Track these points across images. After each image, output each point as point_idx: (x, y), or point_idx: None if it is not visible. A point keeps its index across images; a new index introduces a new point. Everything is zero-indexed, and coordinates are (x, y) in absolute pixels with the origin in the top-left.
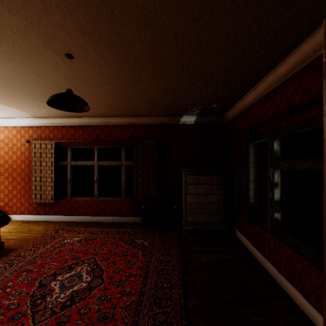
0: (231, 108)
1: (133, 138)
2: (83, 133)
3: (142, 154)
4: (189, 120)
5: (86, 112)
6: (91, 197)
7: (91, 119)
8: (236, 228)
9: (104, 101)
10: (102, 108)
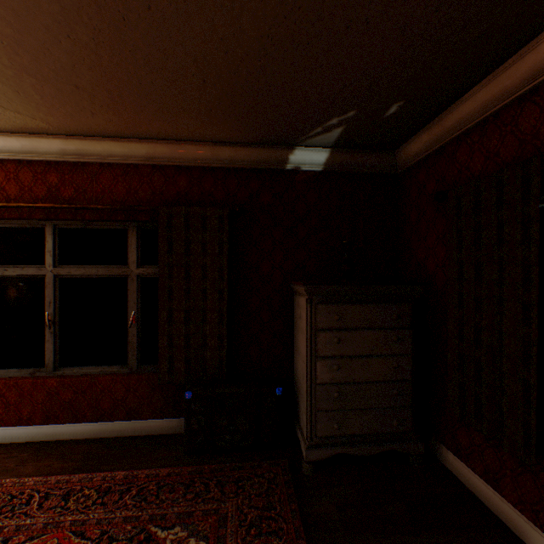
0: (432, 122)
1: (161, 203)
2: (7, 182)
3: (185, 246)
4: (310, 160)
5: (1, 108)
6: (34, 370)
7: (30, 142)
8: (445, 446)
9: (37, 41)
10: (46, 89)
